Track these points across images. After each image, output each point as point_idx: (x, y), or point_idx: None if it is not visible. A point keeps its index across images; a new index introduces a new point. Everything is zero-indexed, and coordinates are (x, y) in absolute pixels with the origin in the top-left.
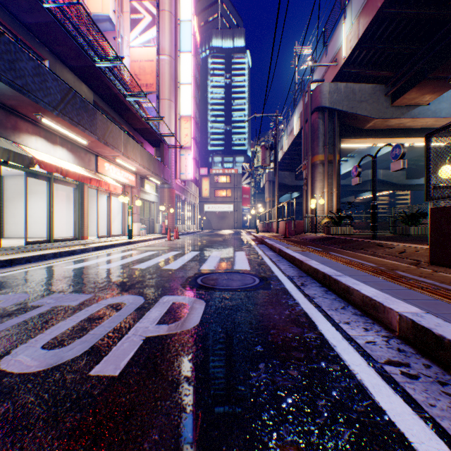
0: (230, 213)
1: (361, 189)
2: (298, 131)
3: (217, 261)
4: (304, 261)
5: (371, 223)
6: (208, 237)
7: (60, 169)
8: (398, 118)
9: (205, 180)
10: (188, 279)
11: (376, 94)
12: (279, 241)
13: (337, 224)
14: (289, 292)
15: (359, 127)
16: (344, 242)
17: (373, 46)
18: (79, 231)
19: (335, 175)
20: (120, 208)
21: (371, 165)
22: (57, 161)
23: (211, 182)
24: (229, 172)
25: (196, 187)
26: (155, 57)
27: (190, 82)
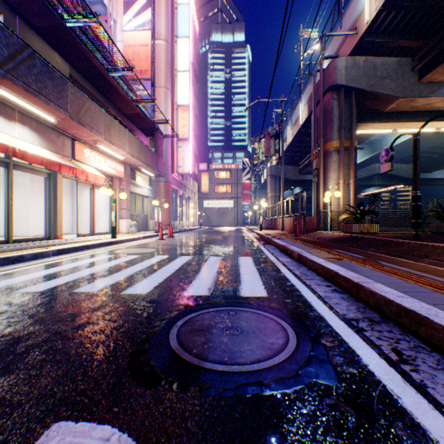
0: (230, 210)
1: (367, 183)
2: (305, 119)
3: (214, 274)
4: (363, 284)
5: (413, 219)
6: (207, 235)
7: (12, 149)
8: (427, 97)
9: (204, 174)
10: (153, 328)
11: (401, 69)
12: (291, 241)
13: (359, 220)
14: (399, 402)
15: (379, 110)
16: (385, 244)
17: (404, 5)
18: (52, 229)
19: (352, 163)
20: (107, 202)
21: (412, 145)
22: (11, 140)
23: (210, 178)
24: (229, 167)
25: (195, 182)
26: (150, 41)
27: (188, 69)
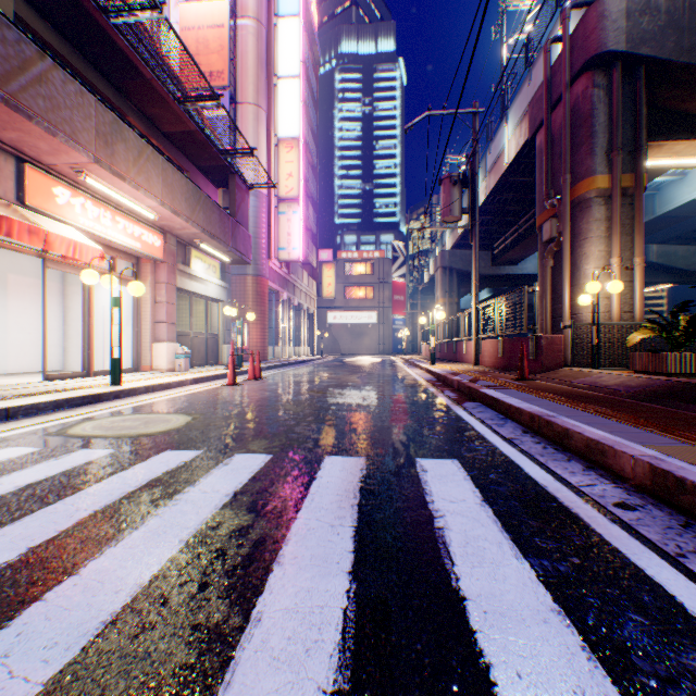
0: (371, 327)
1: None
2: (515, 153)
3: None
4: None
5: None
6: (329, 374)
7: None
8: None
9: (328, 267)
10: None
11: None
12: (536, 397)
13: (681, 345)
14: None
15: (690, 112)
16: None
17: None
18: None
19: (639, 222)
20: (131, 309)
21: None
22: None
23: (338, 274)
24: (370, 256)
25: (312, 279)
26: (227, 19)
27: (297, 72)
